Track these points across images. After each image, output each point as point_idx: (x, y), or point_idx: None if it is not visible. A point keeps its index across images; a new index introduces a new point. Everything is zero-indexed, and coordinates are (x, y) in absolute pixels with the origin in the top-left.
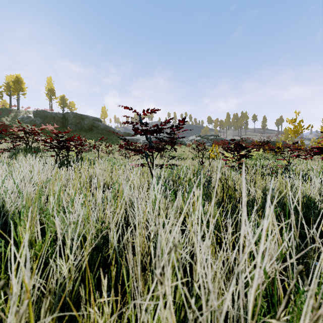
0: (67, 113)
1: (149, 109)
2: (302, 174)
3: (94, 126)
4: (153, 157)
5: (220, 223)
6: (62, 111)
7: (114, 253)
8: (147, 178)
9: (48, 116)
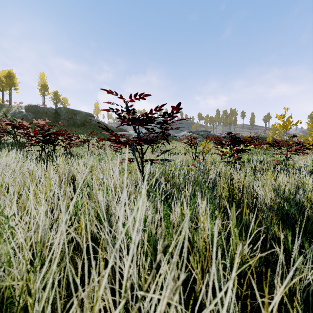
0: (60, 108)
1: (137, 94)
2: (309, 170)
3: (86, 121)
4: (142, 151)
5: (252, 267)
6: (55, 106)
7: (67, 311)
8: (136, 176)
9: (40, 111)
